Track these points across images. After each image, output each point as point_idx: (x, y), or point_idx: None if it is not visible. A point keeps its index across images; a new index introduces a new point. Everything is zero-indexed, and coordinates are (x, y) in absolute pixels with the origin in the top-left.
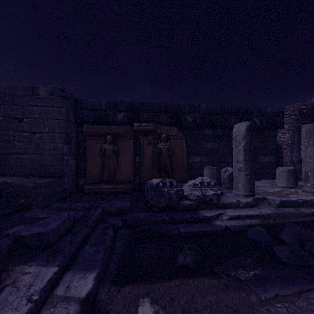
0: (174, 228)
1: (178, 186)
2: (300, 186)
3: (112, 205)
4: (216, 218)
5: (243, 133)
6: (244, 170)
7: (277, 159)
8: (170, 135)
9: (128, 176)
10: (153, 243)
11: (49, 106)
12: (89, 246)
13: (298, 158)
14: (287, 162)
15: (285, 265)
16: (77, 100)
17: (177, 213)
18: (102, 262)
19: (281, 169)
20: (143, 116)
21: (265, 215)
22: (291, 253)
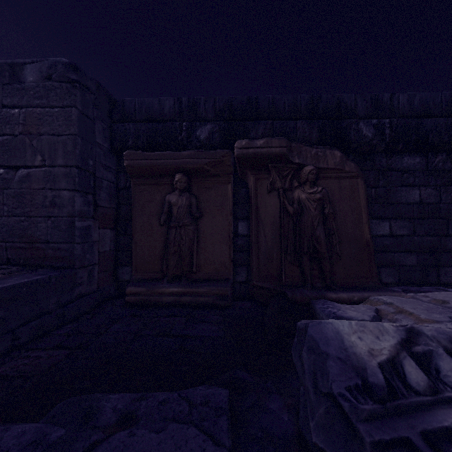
0: None
1: None
2: None
3: None
4: None
5: None
6: None
7: None
8: (322, 167)
9: (222, 266)
10: None
11: (43, 105)
12: None
13: None
14: None
15: None
16: (113, 101)
17: None
18: None
19: None
20: (256, 129)
21: None
22: None
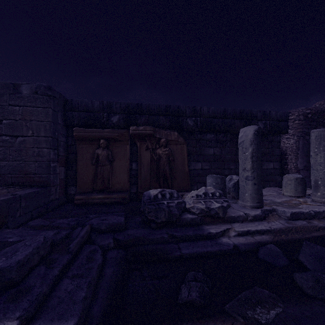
0: (176, 249)
1: (179, 198)
2: (307, 195)
3: (103, 222)
4: (222, 234)
5: (250, 138)
6: (251, 178)
7: (281, 165)
8: (169, 139)
9: (124, 184)
10: (151, 269)
11: (33, 106)
12: (69, 280)
13: (303, 164)
14: (292, 169)
15: (311, 298)
16: (66, 100)
17: (178, 229)
18: (84, 304)
19: (288, 177)
20: (141, 119)
21: (276, 229)
22: (316, 283)
